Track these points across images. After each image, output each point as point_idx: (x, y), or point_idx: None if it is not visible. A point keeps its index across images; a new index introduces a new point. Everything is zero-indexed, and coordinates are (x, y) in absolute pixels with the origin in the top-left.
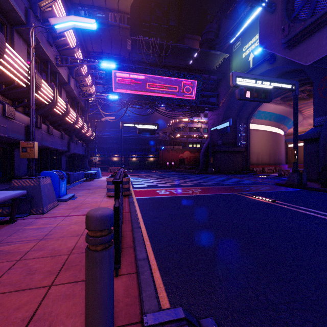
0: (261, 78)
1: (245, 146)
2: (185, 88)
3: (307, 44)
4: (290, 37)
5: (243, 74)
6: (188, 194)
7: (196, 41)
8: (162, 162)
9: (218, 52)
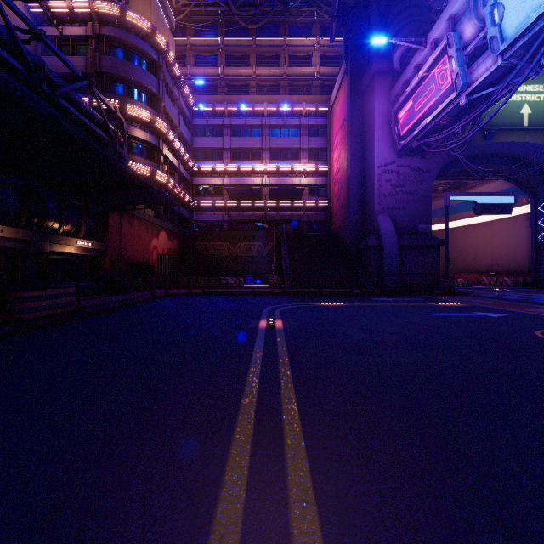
0: None
1: None
2: None
3: None
4: None
5: None
6: None
7: None
8: (120, 263)
9: None
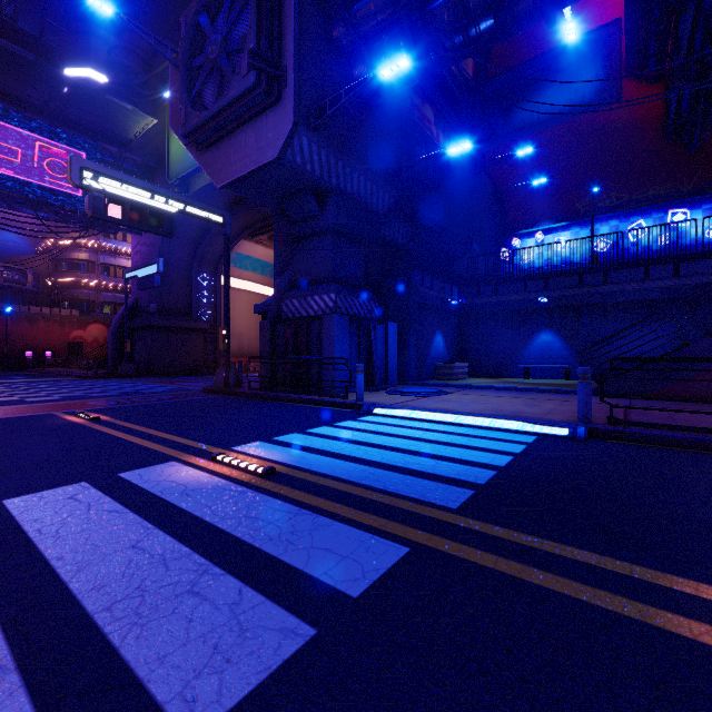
0: (149, 188)
1: (213, 320)
2: (47, 161)
3: (218, 153)
4: (188, 130)
5: (104, 169)
6: None
7: None
8: (7, 350)
9: (128, 105)
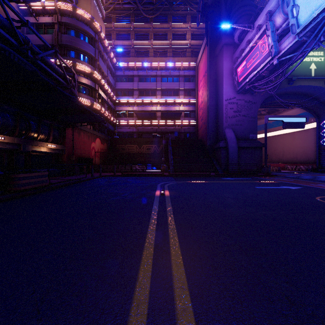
0: None
1: None
2: None
3: None
4: None
5: None
6: None
7: None
8: (73, 157)
9: None
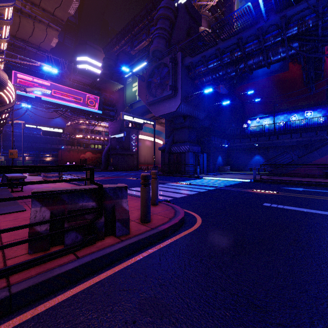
0: (137, 117)
1: (136, 151)
2: (90, 101)
3: (156, 106)
4: (149, 101)
5: (128, 114)
6: (97, 179)
7: (98, 51)
8: (61, 162)
9: (116, 82)
